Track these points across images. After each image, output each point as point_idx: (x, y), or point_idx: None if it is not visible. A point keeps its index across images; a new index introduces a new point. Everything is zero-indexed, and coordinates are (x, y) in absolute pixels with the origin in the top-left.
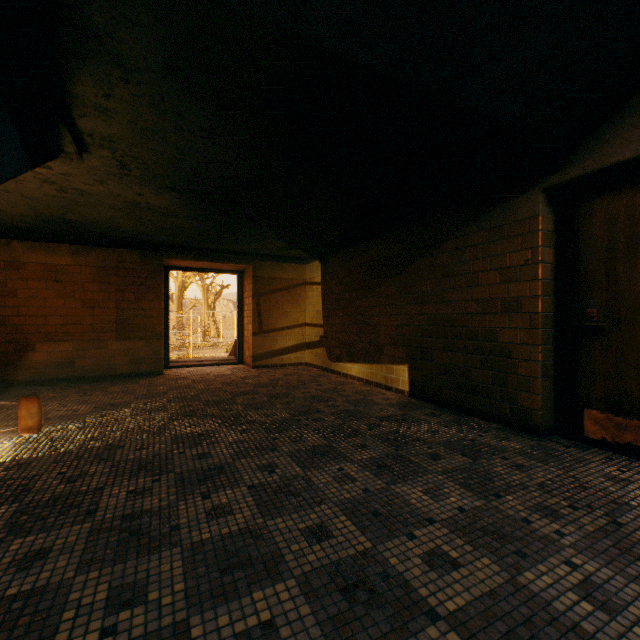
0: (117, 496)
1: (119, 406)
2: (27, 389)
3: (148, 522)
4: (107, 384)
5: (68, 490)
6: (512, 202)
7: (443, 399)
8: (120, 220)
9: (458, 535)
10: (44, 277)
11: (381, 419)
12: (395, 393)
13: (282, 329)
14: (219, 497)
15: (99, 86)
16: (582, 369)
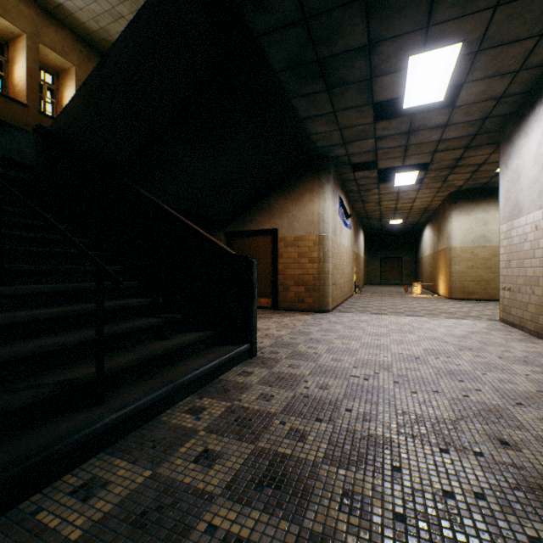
0: None
1: None
2: None
3: None
4: None
5: None
6: (215, 233)
7: None
8: None
9: None
10: None
11: None
12: None
13: None
14: None
15: None
16: None
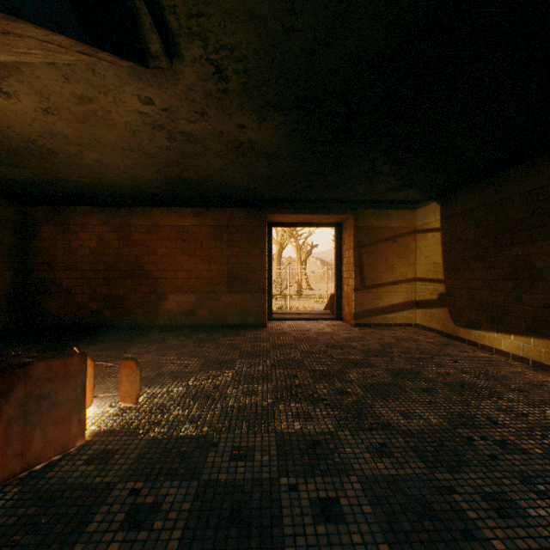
0: None
1: (223, 365)
2: (160, 334)
3: None
4: (218, 334)
5: None
6: None
7: None
8: (226, 172)
9: None
10: (174, 237)
11: None
12: None
13: (386, 284)
14: None
15: None
16: None
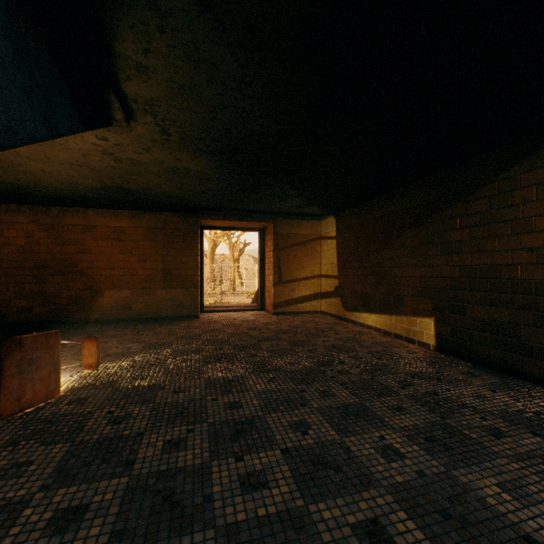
0: (154, 445)
1: (163, 346)
2: (97, 327)
3: (181, 485)
4: (155, 325)
5: (113, 432)
6: None
7: (480, 357)
8: (164, 186)
9: None
10: (110, 237)
11: (412, 376)
12: (418, 346)
13: (299, 280)
14: (252, 460)
15: (138, 40)
16: None
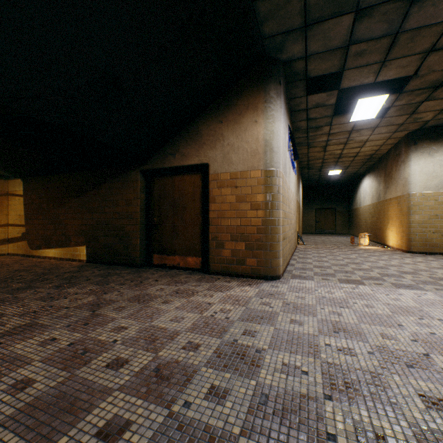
0: None
1: None
2: None
3: None
4: None
5: None
6: (131, 172)
7: (104, 260)
8: None
9: (86, 294)
10: None
11: (65, 273)
12: (79, 262)
13: None
14: None
15: None
16: (153, 240)
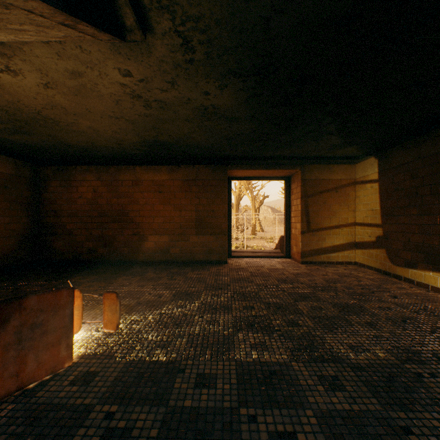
0: None
1: (191, 296)
2: (141, 268)
3: None
4: (188, 269)
5: None
6: None
7: None
8: (194, 135)
9: None
10: (152, 190)
11: None
12: None
13: (329, 228)
14: None
15: None
16: None
